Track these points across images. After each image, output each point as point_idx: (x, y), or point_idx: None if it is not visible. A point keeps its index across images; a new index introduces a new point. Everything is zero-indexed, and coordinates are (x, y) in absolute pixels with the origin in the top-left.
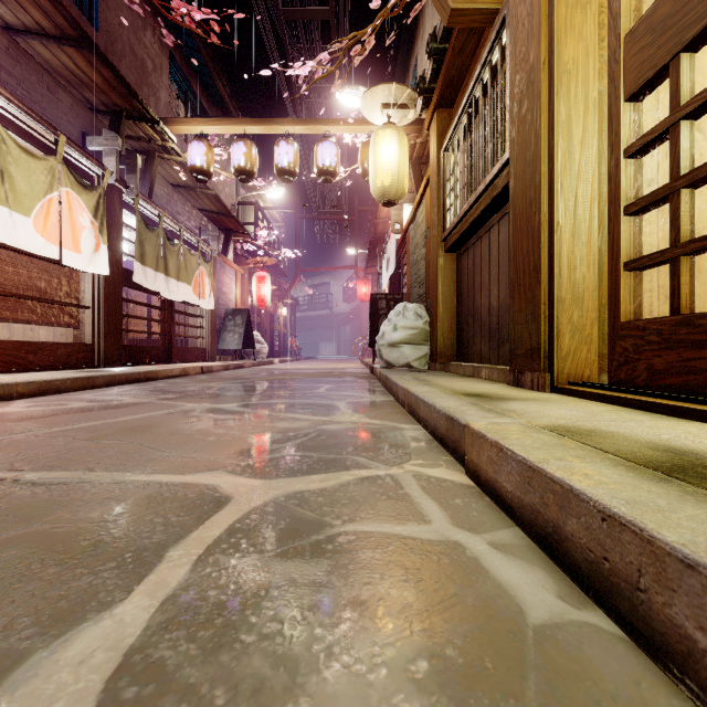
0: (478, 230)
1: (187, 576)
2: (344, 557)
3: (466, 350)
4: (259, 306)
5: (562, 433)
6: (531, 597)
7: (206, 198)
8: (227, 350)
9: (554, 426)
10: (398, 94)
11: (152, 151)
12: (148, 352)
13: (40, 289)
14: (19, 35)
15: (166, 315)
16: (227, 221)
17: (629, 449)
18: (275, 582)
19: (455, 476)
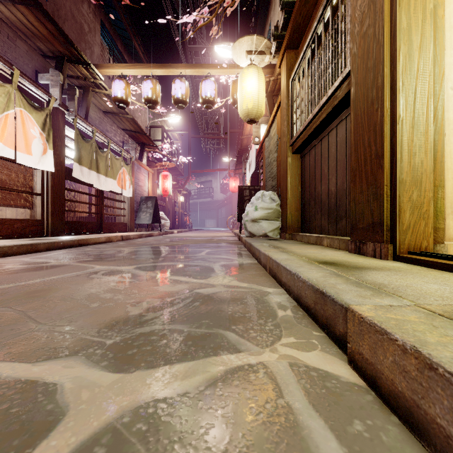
0: (319, 135)
1: None
2: None
3: (309, 224)
4: (163, 195)
5: None
6: None
7: (126, 121)
8: (142, 224)
9: None
10: (258, 43)
11: (88, 87)
12: (85, 226)
13: (1, 181)
14: None
15: (98, 200)
16: (141, 137)
17: None
18: None
19: (337, 367)
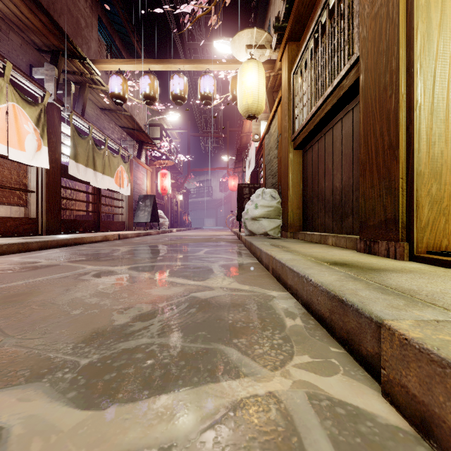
0: (322, 129)
1: None
2: None
3: (311, 222)
4: (162, 193)
5: None
6: None
7: (124, 118)
8: (140, 223)
9: None
10: (258, 37)
11: (84, 83)
12: (81, 224)
13: None
14: None
15: (95, 198)
16: (140, 135)
17: None
18: None
19: (369, 400)
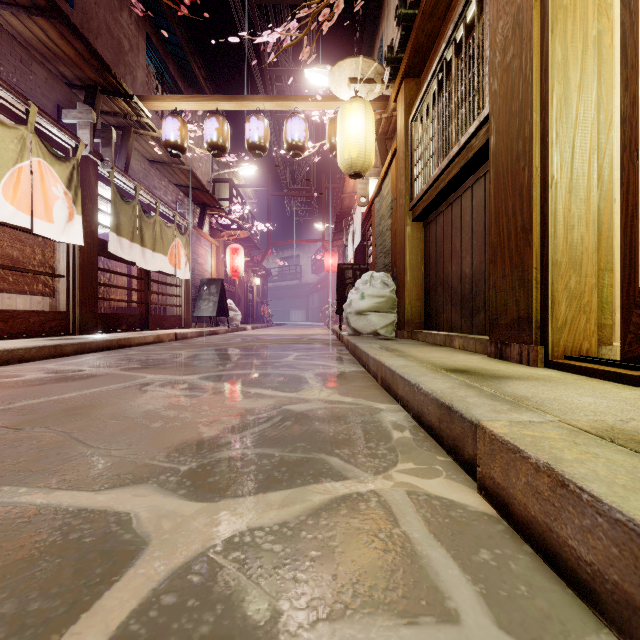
0: (449, 196)
1: None
2: None
3: (435, 318)
4: (232, 276)
5: (635, 447)
6: None
7: (181, 173)
8: (202, 317)
9: (607, 431)
10: (365, 68)
11: (128, 127)
12: (125, 320)
13: (12, 258)
14: None
15: (142, 284)
16: (202, 196)
17: None
18: None
19: (464, 495)
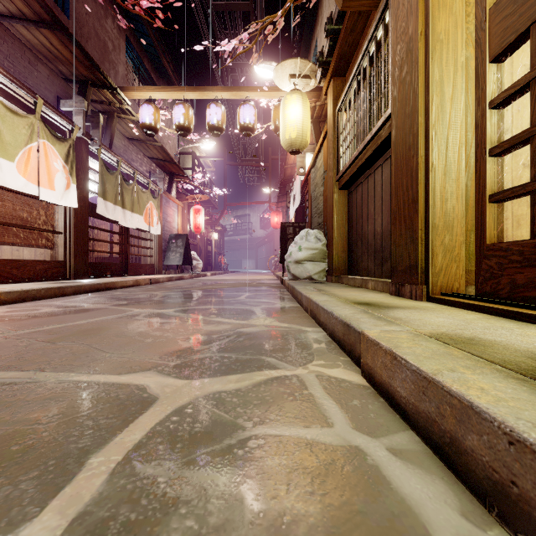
0: (365, 171)
1: (101, 488)
2: (253, 465)
3: (356, 266)
4: (195, 232)
5: (447, 341)
6: (436, 515)
7: (154, 148)
8: (170, 266)
9: (437, 334)
10: (302, 67)
11: (112, 112)
12: (109, 268)
13: (23, 219)
14: (5, 20)
15: (123, 239)
16: (170, 166)
17: (511, 358)
18: (185, 496)
19: (352, 376)
